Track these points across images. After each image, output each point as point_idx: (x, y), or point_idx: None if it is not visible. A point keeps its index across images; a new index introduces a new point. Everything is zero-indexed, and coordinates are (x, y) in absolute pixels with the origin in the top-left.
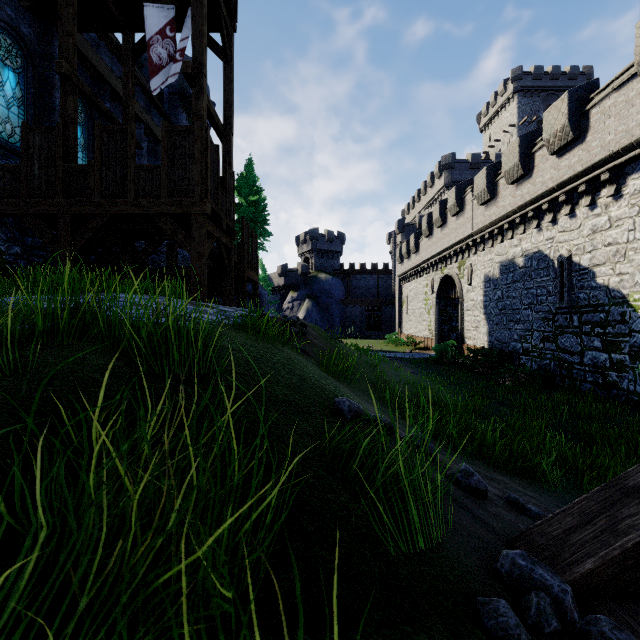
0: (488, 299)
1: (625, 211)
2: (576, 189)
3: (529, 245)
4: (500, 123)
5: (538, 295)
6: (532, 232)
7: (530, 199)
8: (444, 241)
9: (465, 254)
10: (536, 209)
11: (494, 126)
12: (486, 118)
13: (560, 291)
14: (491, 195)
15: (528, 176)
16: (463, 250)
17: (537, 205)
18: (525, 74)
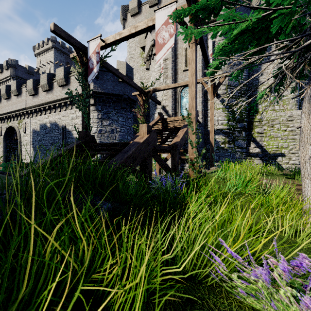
0: (34, 140)
1: (80, 114)
2: (67, 102)
3: (52, 119)
4: (46, 57)
5: (55, 139)
6: (53, 114)
7: (52, 100)
8: (9, 107)
9: (22, 117)
10: (54, 105)
11: (42, 57)
12: (38, 51)
13: (62, 138)
14: (35, 93)
15: (51, 91)
16: (21, 115)
17: (54, 104)
18: (57, 42)
